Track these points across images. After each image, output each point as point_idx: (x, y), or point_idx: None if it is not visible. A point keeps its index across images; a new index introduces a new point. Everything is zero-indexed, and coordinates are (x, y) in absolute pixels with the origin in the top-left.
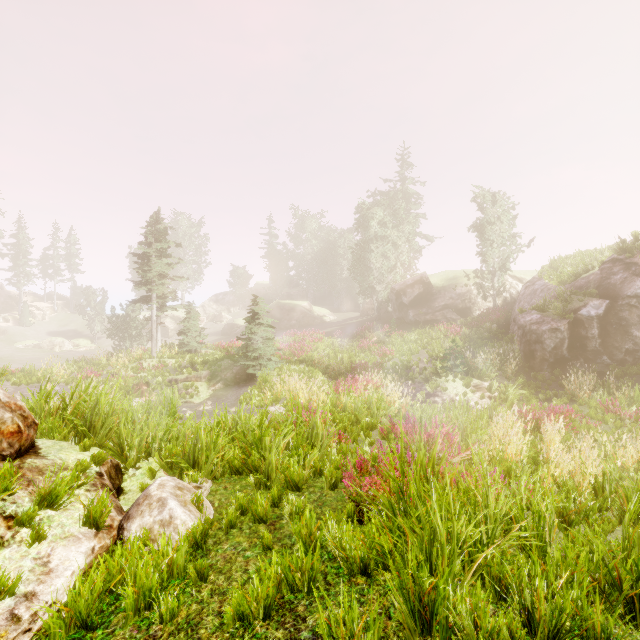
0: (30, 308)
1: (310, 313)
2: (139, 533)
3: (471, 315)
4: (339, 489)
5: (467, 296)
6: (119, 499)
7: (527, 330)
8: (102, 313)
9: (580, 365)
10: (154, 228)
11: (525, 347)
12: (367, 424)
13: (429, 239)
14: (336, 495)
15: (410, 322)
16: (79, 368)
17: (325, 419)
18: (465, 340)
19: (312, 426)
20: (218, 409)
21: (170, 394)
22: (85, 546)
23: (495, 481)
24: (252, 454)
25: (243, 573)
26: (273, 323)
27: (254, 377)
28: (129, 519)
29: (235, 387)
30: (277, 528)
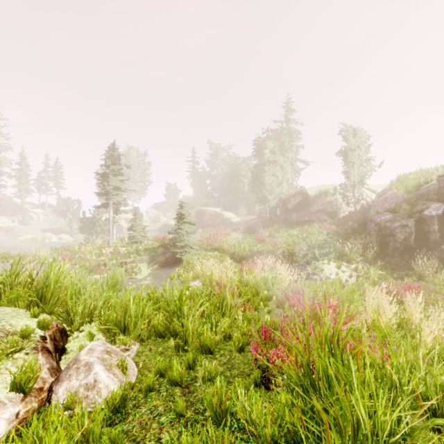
0: (29, 213)
1: (221, 216)
2: (65, 396)
3: (337, 217)
4: (245, 352)
5: (334, 203)
6: (61, 358)
7: (382, 226)
8: (78, 216)
9: (424, 252)
10: (111, 155)
11: (381, 239)
12: (265, 296)
13: (306, 163)
14: (243, 358)
15: (293, 222)
16: (59, 254)
17: (233, 292)
18: (334, 234)
19: (222, 298)
20: (154, 283)
21: (118, 272)
22: (9, 412)
23: (401, 356)
24: (173, 321)
25: (156, 443)
26: (195, 223)
27: (181, 260)
28: (58, 382)
29: (167, 267)
30: (191, 391)
